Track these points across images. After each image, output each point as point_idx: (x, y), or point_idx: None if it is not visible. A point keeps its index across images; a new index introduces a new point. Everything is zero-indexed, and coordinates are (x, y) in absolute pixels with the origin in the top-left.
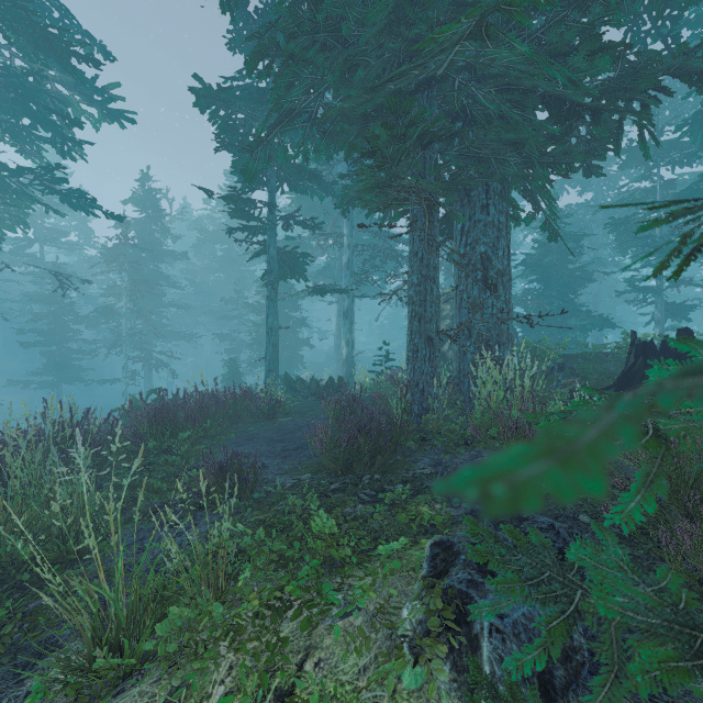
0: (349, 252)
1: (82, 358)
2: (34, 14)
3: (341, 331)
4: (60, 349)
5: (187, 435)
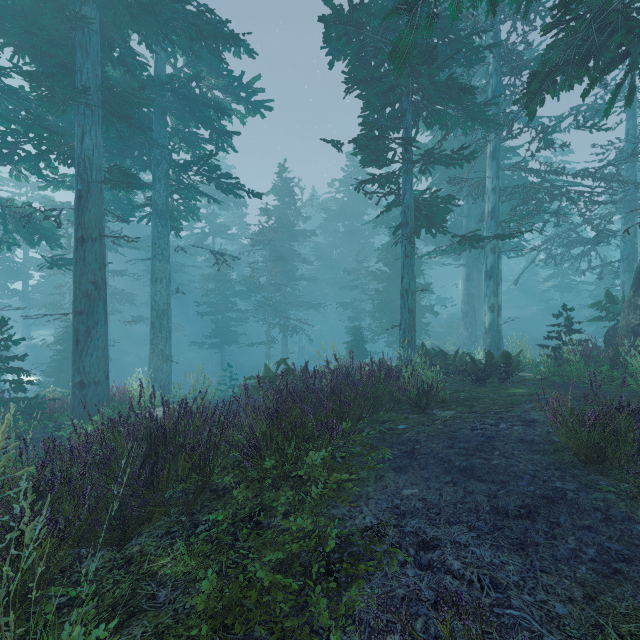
0: (494, 197)
1: (238, 325)
2: (187, 4)
3: (469, 296)
4: (223, 318)
5: (320, 457)
